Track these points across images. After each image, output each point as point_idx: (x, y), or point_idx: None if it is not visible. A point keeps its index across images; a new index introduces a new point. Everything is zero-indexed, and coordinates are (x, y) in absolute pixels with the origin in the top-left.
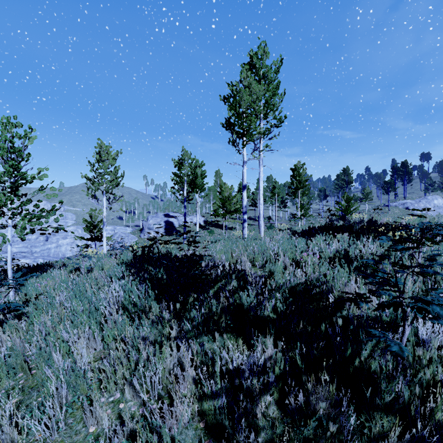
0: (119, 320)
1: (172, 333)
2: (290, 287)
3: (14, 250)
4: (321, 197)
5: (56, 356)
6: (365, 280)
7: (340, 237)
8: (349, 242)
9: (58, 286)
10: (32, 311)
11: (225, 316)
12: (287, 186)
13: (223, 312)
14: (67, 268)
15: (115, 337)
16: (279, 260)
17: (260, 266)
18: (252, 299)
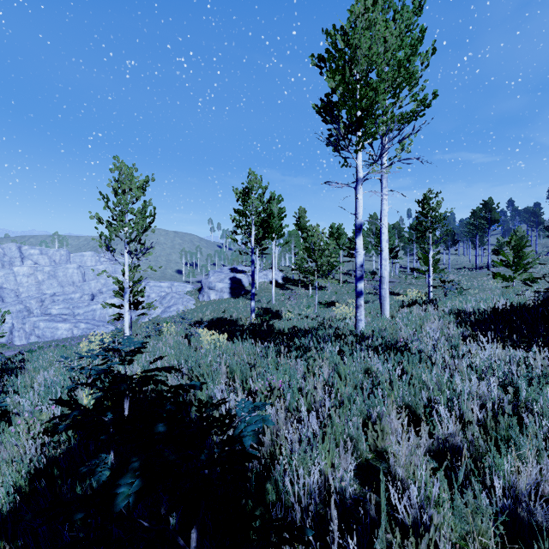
0: None
1: None
2: None
3: (53, 312)
4: (448, 243)
5: None
6: None
7: None
8: None
9: None
10: None
11: None
12: (397, 228)
13: None
14: None
15: None
16: None
17: None
18: None
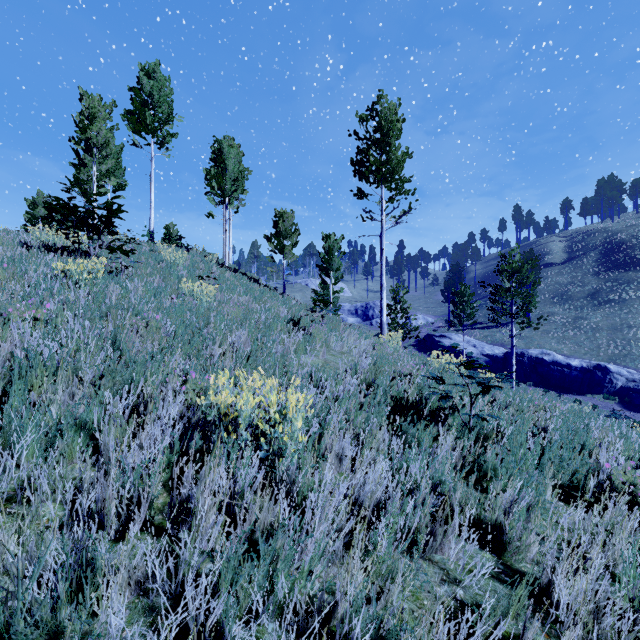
0: None
1: None
2: None
3: None
4: None
5: None
6: None
7: None
8: None
9: None
10: None
11: None
12: None
13: None
14: None
15: None
16: None
17: None
18: None
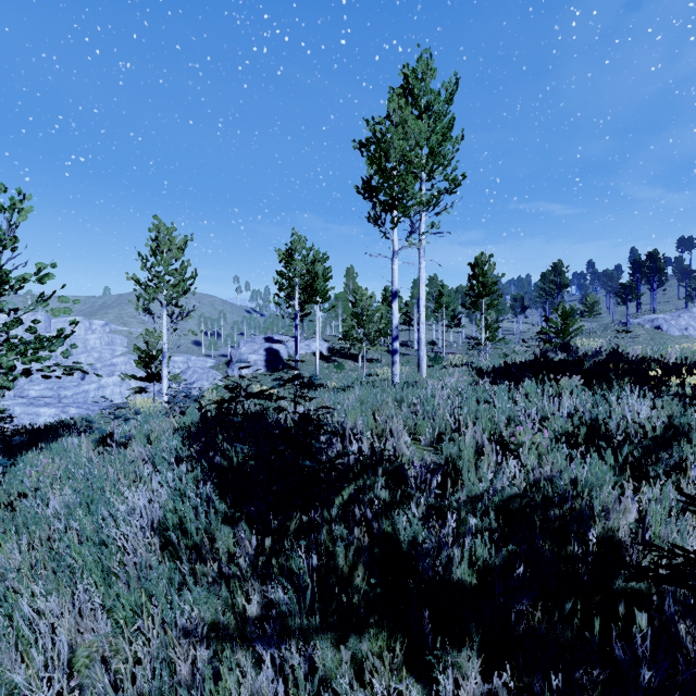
0: (152, 564)
1: (251, 609)
2: (498, 503)
3: (32, 394)
4: (516, 310)
5: (7, 656)
6: (653, 488)
7: (565, 383)
8: (596, 398)
9: (61, 475)
10: (1, 529)
11: (365, 565)
12: (461, 292)
13: (359, 549)
14: (91, 436)
15: (128, 620)
16: (466, 434)
17: (428, 442)
18: (421, 528)
